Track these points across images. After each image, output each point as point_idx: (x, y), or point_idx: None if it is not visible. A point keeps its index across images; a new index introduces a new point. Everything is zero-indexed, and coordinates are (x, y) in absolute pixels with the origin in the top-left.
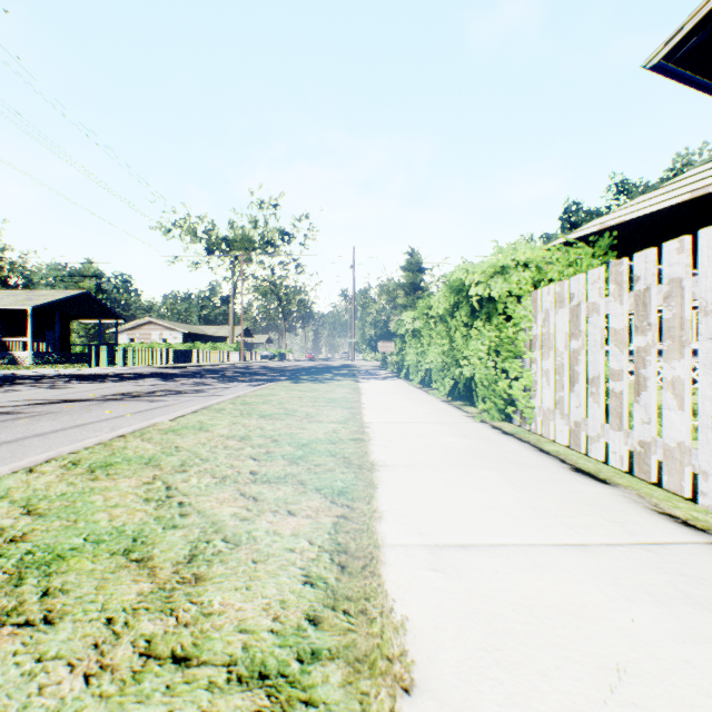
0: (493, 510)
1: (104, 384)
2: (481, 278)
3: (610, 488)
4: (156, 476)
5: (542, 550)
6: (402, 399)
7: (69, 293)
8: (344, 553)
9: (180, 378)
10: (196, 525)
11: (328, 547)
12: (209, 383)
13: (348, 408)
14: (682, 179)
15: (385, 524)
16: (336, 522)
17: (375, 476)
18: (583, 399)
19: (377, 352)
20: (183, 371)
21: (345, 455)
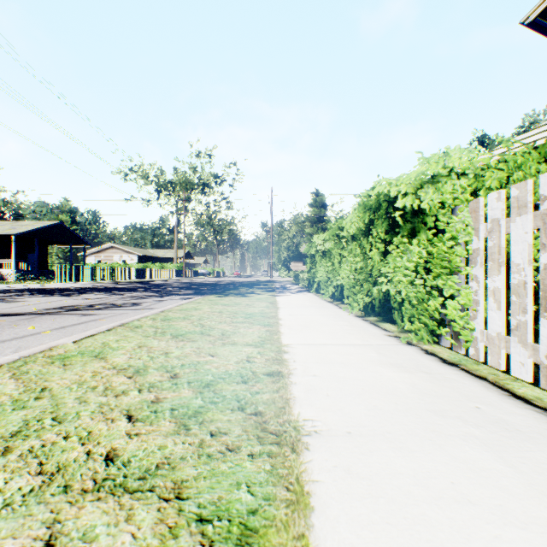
0: None
1: (55, 297)
2: (408, 189)
3: None
4: None
5: None
6: (317, 314)
7: (46, 223)
8: None
9: (125, 292)
10: None
11: None
12: (148, 296)
13: (265, 325)
14: None
15: None
16: None
17: (304, 466)
18: None
19: (290, 270)
20: (132, 285)
21: (258, 408)
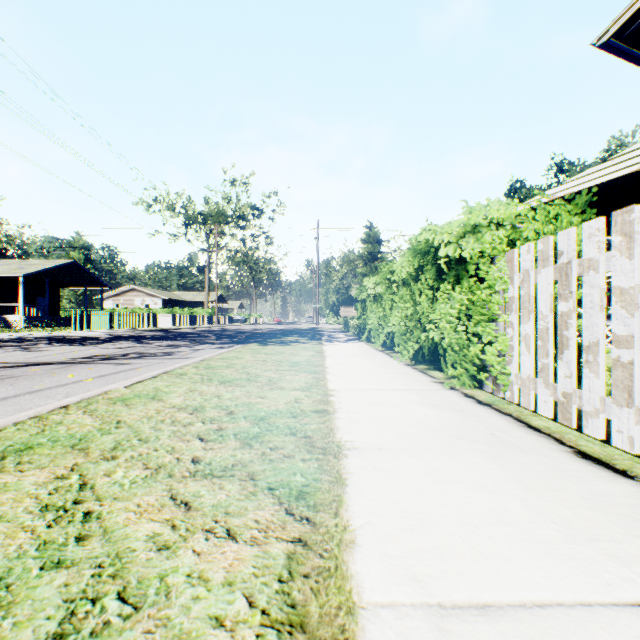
0: (504, 526)
1: (80, 346)
2: (451, 238)
3: (639, 486)
4: (75, 466)
5: (607, 619)
6: (365, 363)
7: (58, 262)
8: (300, 630)
9: (155, 341)
10: (90, 561)
11: (276, 615)
12: (181, 345)
13: (312, 373)
14: (631, 151)
15: (360, 557)
16: (291, 553)
17: (343, 466)
18: (574, 368)
19: (339, 316)
20: (159, 333)
21: (307, 433)
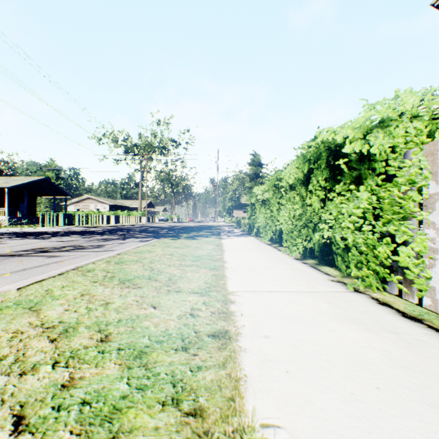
0: None
1: (33, 240)
2: (356, 133)
3: None
4: None
5: None
6: (259, 257)
7: (33, 178)
8: None
9: (94, 235)
10: None
11: None
12: (112, 239)
13: (212, 269)
14: None
15: None
16: None
17: None
18: None
19: (233, 216)
20: (102, 229)
21: (198, 400)
